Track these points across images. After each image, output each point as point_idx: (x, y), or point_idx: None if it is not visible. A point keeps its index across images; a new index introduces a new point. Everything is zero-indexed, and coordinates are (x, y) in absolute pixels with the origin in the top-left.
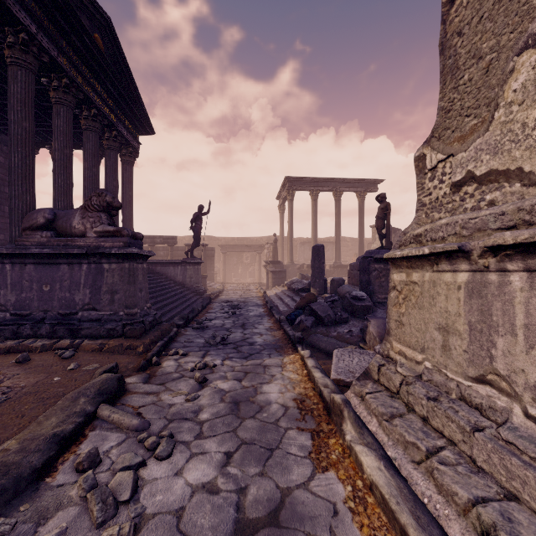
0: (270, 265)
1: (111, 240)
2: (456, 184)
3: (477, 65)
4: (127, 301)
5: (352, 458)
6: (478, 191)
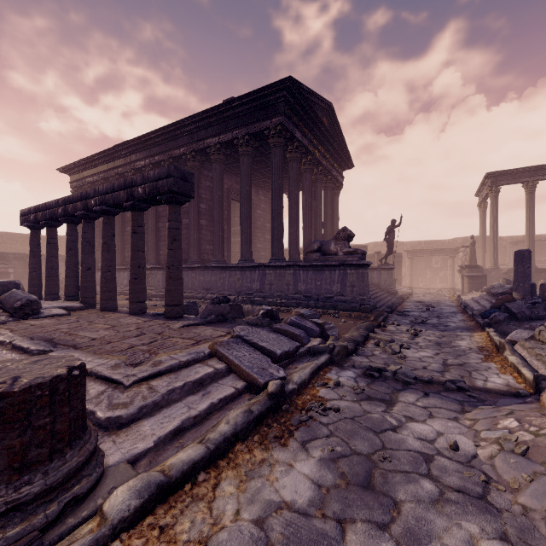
0: (465, 270)
1: (351, 257)
2: None
3: None
4: (360, 291)
5: (505, 361)
6: None
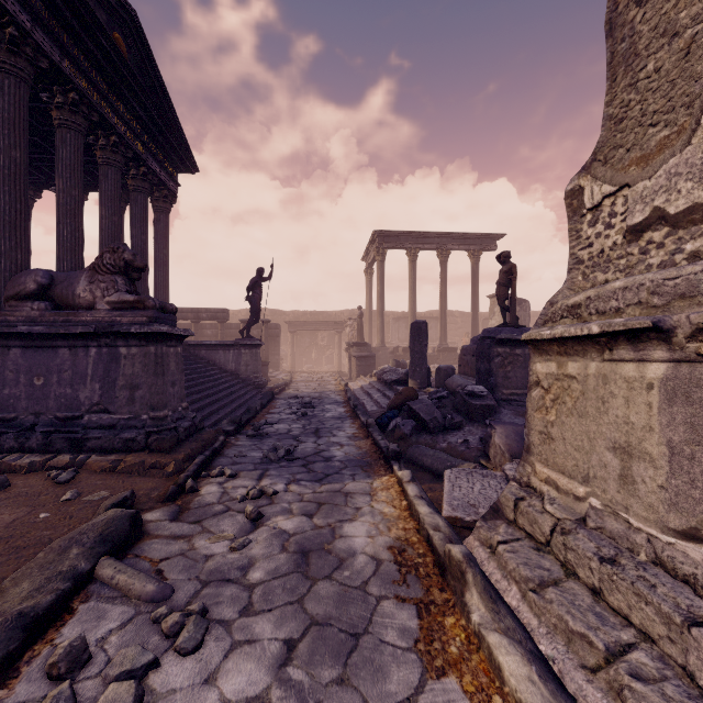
0: (353, 349)
1: (131, 314)
2: (634, 229)
3: (670, 46)
4: (153, 399)
5: (482, 653)
6: (671, 238)
